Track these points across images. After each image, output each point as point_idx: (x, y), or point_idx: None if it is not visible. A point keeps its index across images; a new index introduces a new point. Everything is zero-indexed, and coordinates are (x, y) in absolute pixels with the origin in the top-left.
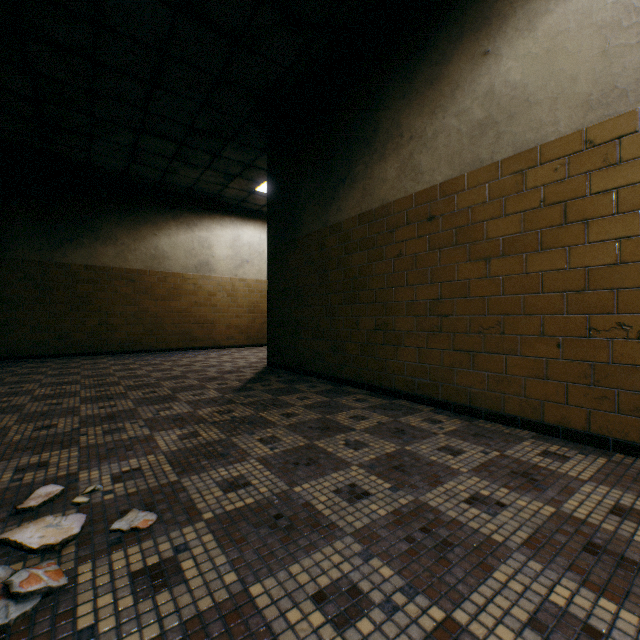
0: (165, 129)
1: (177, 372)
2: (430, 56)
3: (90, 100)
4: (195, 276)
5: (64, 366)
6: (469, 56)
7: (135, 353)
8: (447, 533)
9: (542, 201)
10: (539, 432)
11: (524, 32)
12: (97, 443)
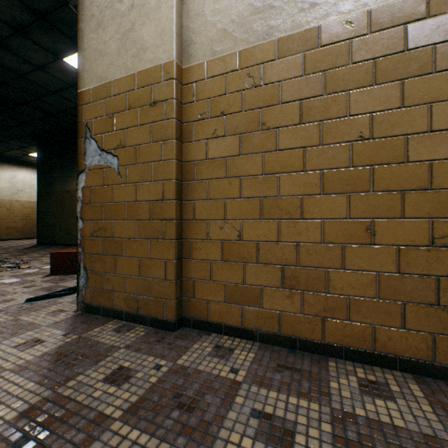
0: None
1: None
2: None
3: None
4: None
5: None
6: None
7: None
8: None
9: None
10: None
11: None
12: None
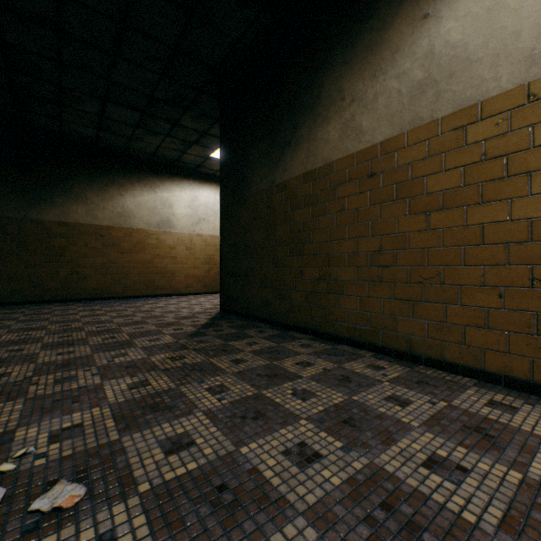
0: (128, 99)
1: (138, 318)
2: (371, 23)
3: (58, 70)
4: (157, 232)
5: (36, 312)
6: (409, 20)
7: (103, 300)
8: (411, 510)
9: (483, 155)
10: (480, 379)
11: None
12: (45, 394)
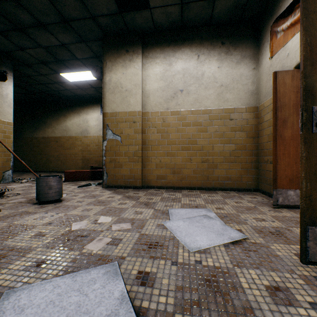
0: None
1: None
2: (57, 115)
3: None
4: None
5: None
6: (63, 119)
7: None
8: None
9: (72, 143)
10: None
11: (70, 120)
12: None
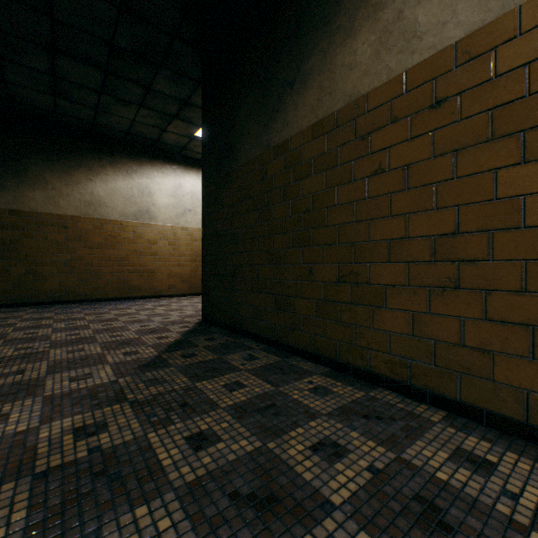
0: (82, 48)
1: (88, 331)
2: None
3: None
4: (134, 224)
5: None
6: None
7: (68, 303)
8: None
9: None
10: None
11: None
12: None
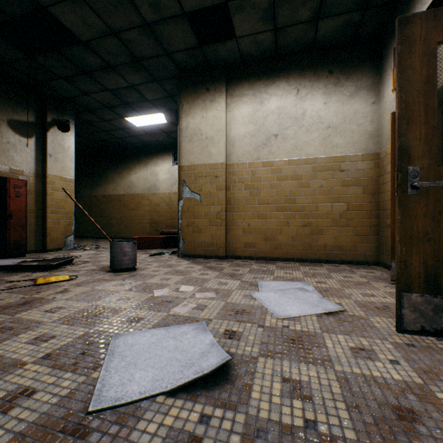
0: None
1: None
2: (120, 167)
3: None
4: None
5: None
6: (127, 172)
7: None
8: None
9: (137, 202)
10: None
11: (135, 174)
12: None
